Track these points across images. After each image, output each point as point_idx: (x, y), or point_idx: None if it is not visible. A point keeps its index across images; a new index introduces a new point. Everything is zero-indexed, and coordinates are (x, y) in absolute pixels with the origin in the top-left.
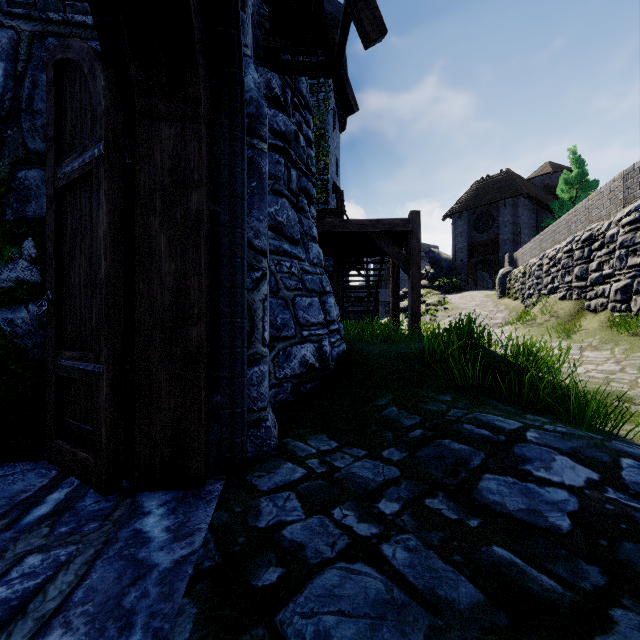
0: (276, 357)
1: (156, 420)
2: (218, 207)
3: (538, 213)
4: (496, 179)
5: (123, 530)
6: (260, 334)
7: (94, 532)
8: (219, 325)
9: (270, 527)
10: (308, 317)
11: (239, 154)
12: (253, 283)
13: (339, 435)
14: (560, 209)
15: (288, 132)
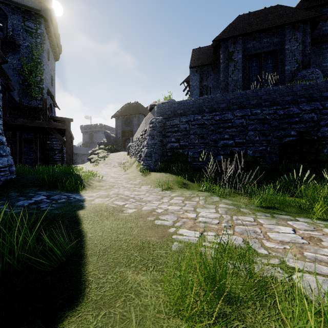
0: None
1: None
2: None
3: None
4: (133, 105)
5: None
6: None
7: None
8: None
9: None
10: None
11: None
12: None
13: None
14: None
15: None
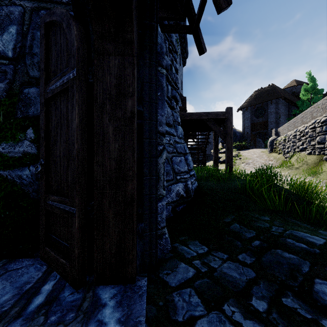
0: None
1: (106, 241)
2: (142, 108)
3: (289, 107)
4: (266, 89)
5: (91, 320)
6: (162, 183)
7: (72, 322)
8: (142, 180)
9: (186, 321)
10: (179, 168)
11: (154, 75)
12: (158, 153)
13: (206, 242)
14: (302, 105)
15: (167, 65)
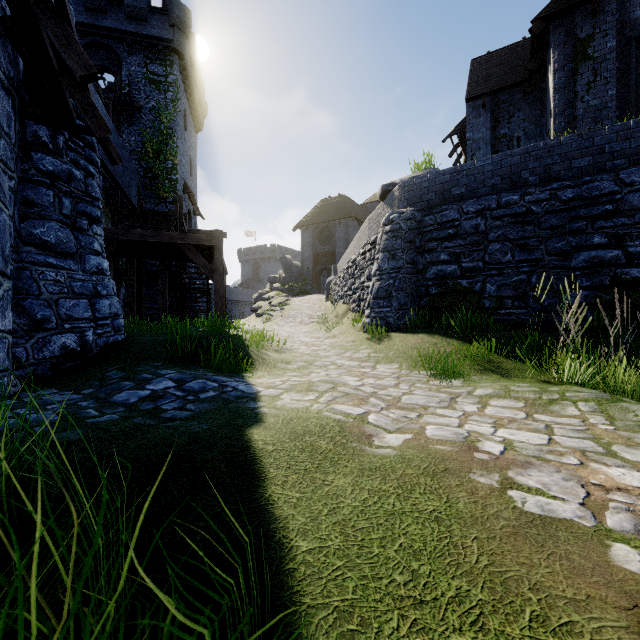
0: (36, 343)
1: None
2: None
3: None
4: (335, 201)
5: None
6: None
7: None
8: None
9: None
10: (72, 314)
11: None
12: None
13: (65, 388)
14: None
15: (58, 171)
